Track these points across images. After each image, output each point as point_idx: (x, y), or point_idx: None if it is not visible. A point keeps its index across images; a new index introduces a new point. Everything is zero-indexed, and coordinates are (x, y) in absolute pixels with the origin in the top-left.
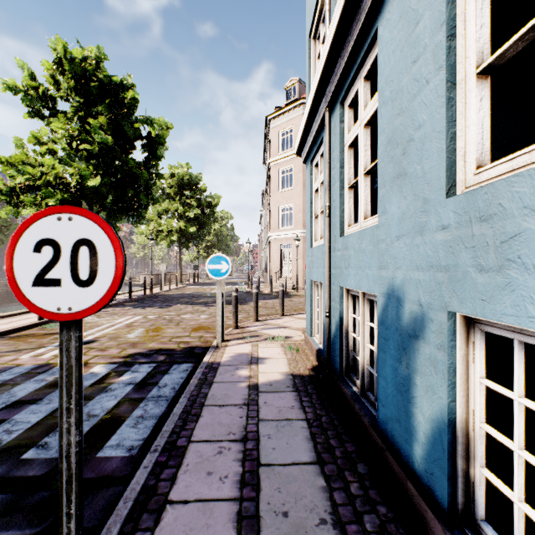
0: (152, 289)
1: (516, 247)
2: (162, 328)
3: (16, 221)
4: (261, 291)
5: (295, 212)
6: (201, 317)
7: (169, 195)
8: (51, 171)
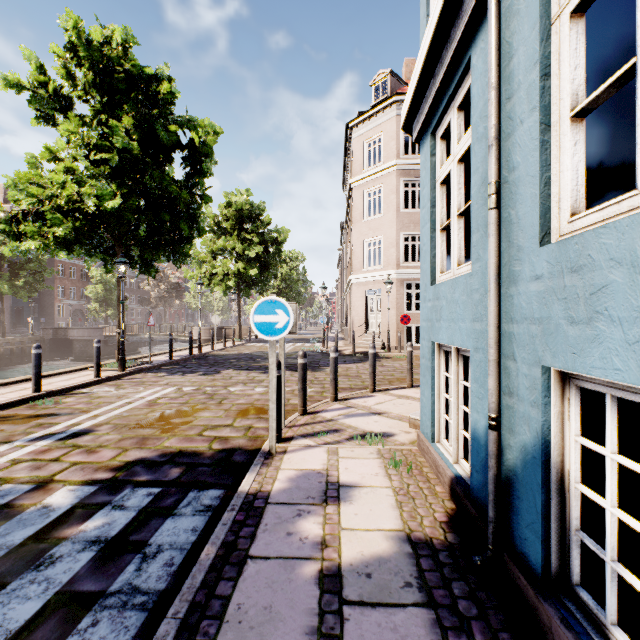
0: (201, 348)
1: None
2: (196, 409)
3: (56, 267)
4: (340, 351)
5: (385, 247)
6: (255, 390)
7: (225, 229)
8: (62, 192)
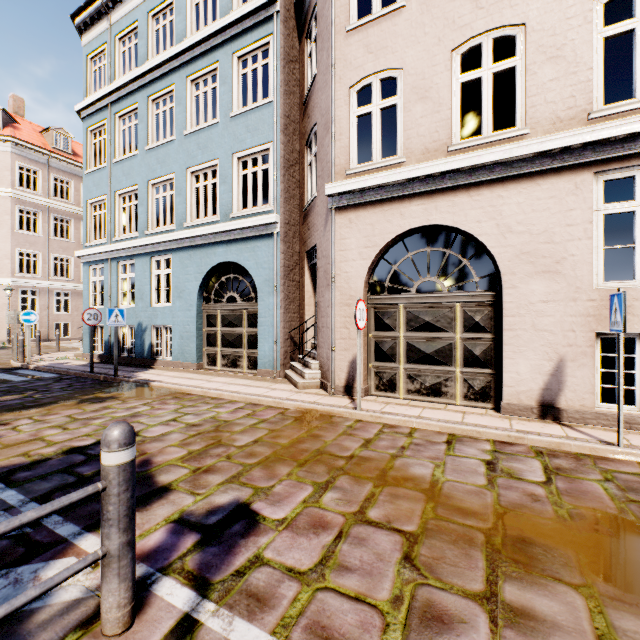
0: None
1: (158, 315)
2: None
3: None
4: None
5: None
6: None
7: None
8: None
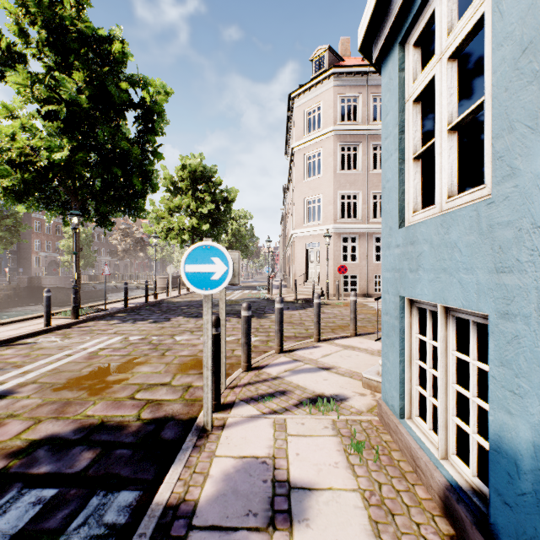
0: (156, 295)
1: None
2: (136, 362)
3: (33, 223)
4: (283, 298)
5: (324, 204)
6: (201, 339)
7: (181, 189)
8: (12, 145)
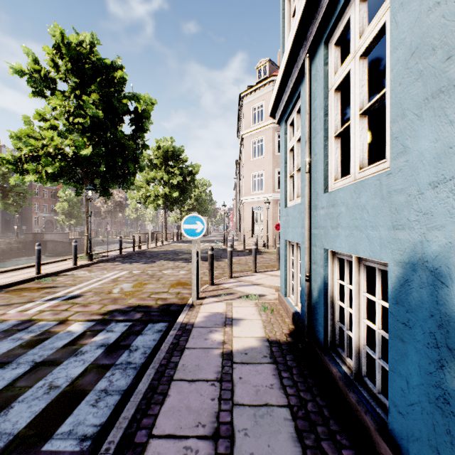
0: (140, 246)
1: None
2: (144, 283)
3: (33, 190)
4: (235, 248)
5: (265, 178)
6: (180, 272)
7: (156, 165)
8: (51, 143)
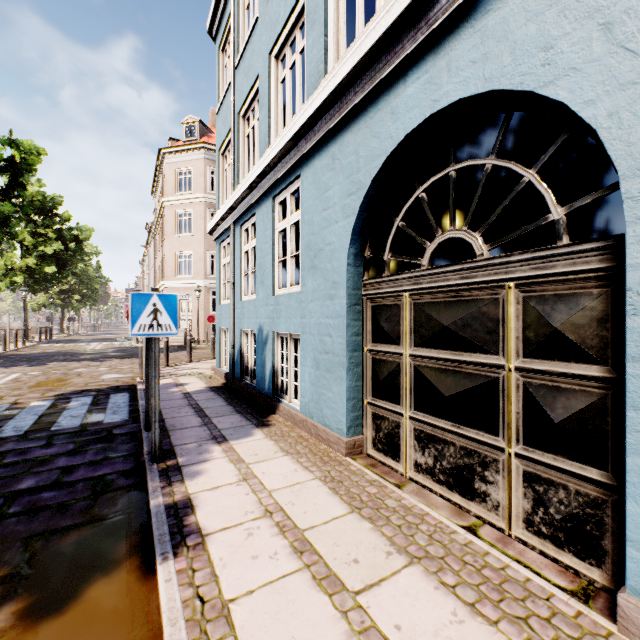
0: None
1: (281, 312)
2: (64, 379)
3: None
4: None
5: (195, 261)
6: (100, 369)
7: None
8: None
